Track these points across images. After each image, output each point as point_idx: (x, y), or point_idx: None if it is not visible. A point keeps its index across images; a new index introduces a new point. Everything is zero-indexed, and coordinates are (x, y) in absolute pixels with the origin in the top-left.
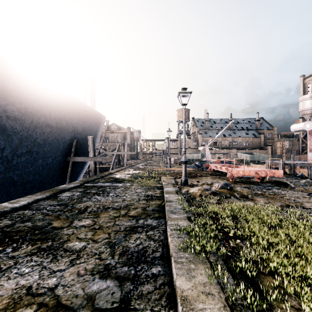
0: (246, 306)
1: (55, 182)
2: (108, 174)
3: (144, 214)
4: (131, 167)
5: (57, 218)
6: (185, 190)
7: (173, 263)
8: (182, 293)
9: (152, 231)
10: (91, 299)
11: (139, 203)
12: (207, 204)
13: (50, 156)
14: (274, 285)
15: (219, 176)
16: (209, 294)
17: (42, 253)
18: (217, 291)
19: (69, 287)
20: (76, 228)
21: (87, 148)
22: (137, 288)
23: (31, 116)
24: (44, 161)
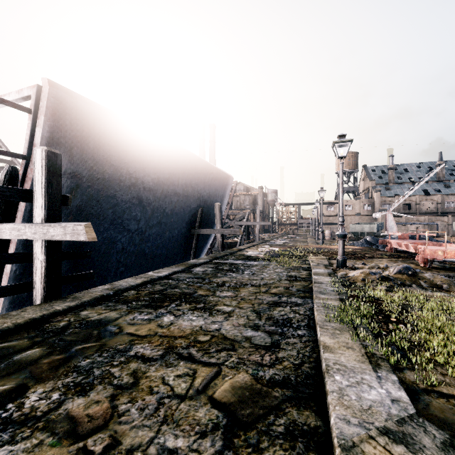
0: (384, 359)
1: (179, 258)
2: (237, 250)
3: (287, 293)
4: (266, 243)
5: (199, 288)
6: (341, 273)
7: (318, 328)
8: (325, 344)
9: (297, 307)
10: (248, 339)
11: (281, 282)
12: (371, 289)
13: (176, 227)
14: (427, 358)
15: (404, 259)
16: (350, 348)
17: (200, 310)
18: (359, 348)
19: (229, 331)
20: (220, 297)
21: (212, 218)
22: (285, 339)
23: (162, 185)
24: (170, 233)
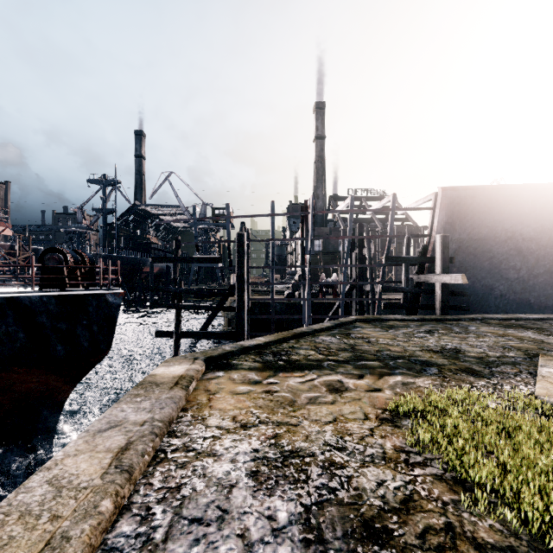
0: None
1: None
2: None
3: None
4: None
5: None
6: None
7: None
8: None
9: None
10: None
11: None
12: None
13: None
14: None
15: None
16: None
17: (541, 334)
18: None
19: (550, 341)
20: None
21: None
22: None
23: (548, 232)
24: None
